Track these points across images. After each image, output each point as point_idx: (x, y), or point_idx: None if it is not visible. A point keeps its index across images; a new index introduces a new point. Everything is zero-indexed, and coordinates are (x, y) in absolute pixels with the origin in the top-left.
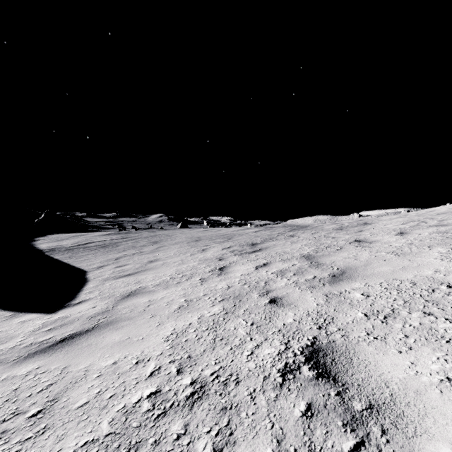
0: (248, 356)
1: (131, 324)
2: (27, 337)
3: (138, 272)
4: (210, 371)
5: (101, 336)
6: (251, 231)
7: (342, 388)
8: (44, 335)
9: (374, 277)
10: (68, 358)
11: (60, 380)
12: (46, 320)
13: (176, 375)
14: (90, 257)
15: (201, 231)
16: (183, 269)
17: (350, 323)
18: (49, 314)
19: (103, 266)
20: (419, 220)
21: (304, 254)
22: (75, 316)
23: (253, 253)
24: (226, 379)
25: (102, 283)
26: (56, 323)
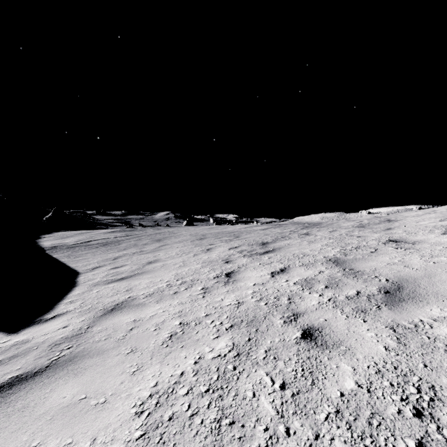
0: None
1: (98, 365)
2: None
3: (132, 275)
4: None
5: (49, 387)
6: (259, 228)
7: None
8: None
9: None
10: None
11: None
12: (1, 345)
13: None
14: (88, 256)
15: (207, 228)
16: (183, 273)
17: None
18: (10, 335)
19: (98, 267)
20: None
21: (329, 257)
22: (36, 341)
23: (265, 254)
24: None
25: (90, 289)
26: (8, 351)
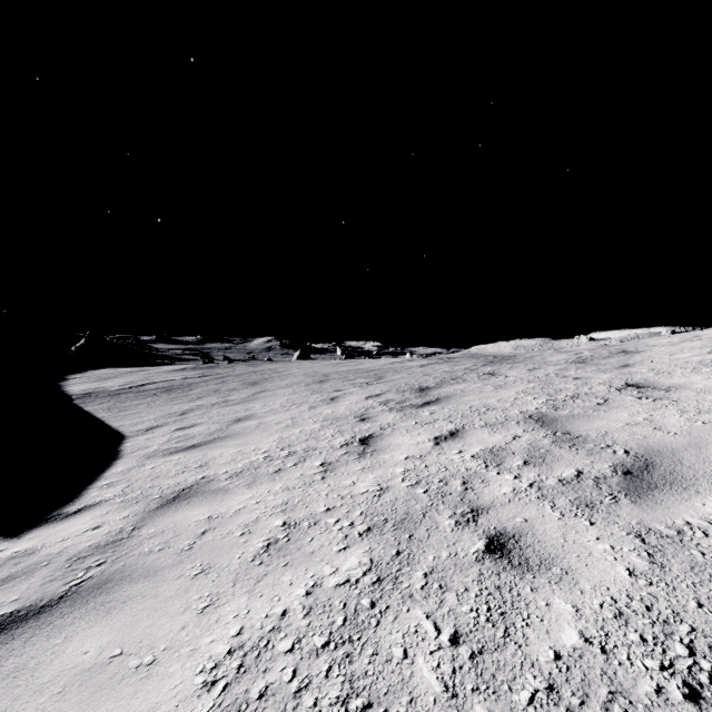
0: None
1: (145, 595)
2: None
3: (210, 441)
4: None
5: (62, 634)
6: (414, 364)
7: None
8: None
9: None
10: None
11: None
12: None
13: None
14: (141, 409)
15: (331, 364)
16: (292, 438)
17: None
18: (6, 540)
19: (156, 427)
20: None
21: (529, 412)
22: (47, 552)
23: (424, 407)
24: None
25: (141, 464)
26: (1, 569)
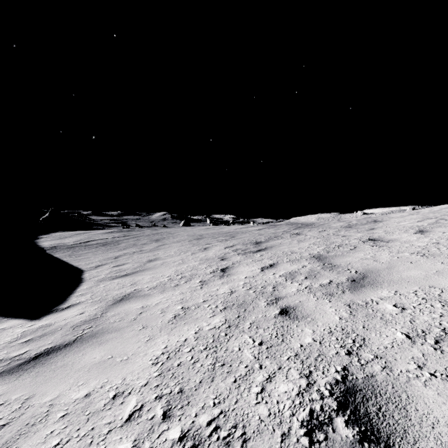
0: (258, 394)
1: (117, 337)
2: (0, 350)
3: (135, 272)
4: (206, 418)
5: (80, 353)
6: (254, 229)
7: None
8: (19, 348)
9: (404, 283)
10: (36, 384)
11: (16, 419)
12: (28, 328)
13: (162, 421)
14: (89, 255)
15: (204, 229)
16: (182, 269)
17: (390, 348)
18: (33, 321)
19: (101, 265)
20: (436, 217)
21: (313, 254)
22: (59, 324)
23: (257, 252)
24: (228, 434)
25: (97, 284)
26: (36, 332)
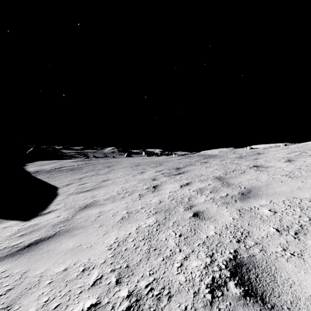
0: (178, 268)
1: (83, 232)
2: (4, 241)
3: (94, 188)
4: (144, 283)
5: (59, 242)
6: (175, 159)
7: (272, 310)
8: (16, 239)
9: (276, 195)
10: (29, 263)
11: (18, 285)
12: (22, 226)
13: (115, 285)
14: (62, 177)
15: (140, 159)
16: (126, 187)
17: (265, 238)
18: (25, 221)
19: (70, 184)
20: (300, 151)
21: (216, 176)
22: (43, 224)
23: (178, 175)
24: (159, 293)
25: (68, 197)
26: (28, 229)
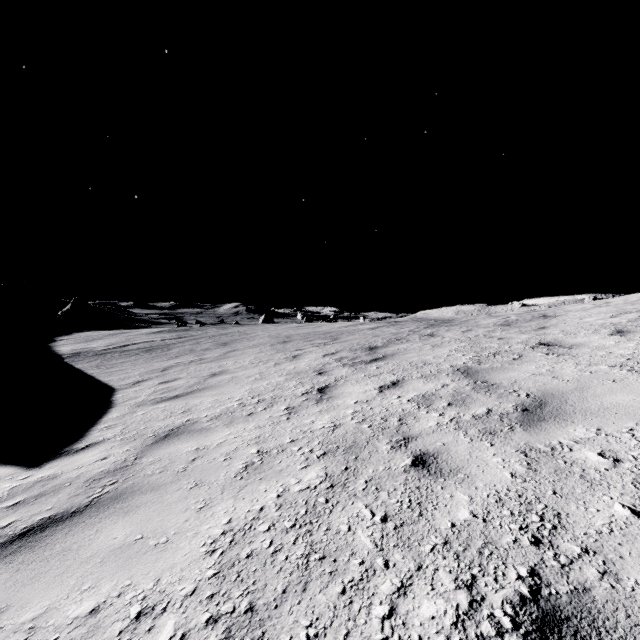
0: (385, 621)
1: (153, 502)
2: None
3: (190, 392)
4: None
5: (93, 528)
6: (366, 327)
7: None
8: (0, 516)
9: (609, 415)
10: (14, 585)
11: None
12: (20, 482)
13: None
14: (126, 366)
15: (293, 327)
16: (260, 389)
17: (607, 535)
18: (30, 469)
19: (141, 381)
20: (638, 311)
21: (458, 366)
22: (67, 477)
23: (372, 362)
24: None
25: (133, 411)
26: (32, 489)
